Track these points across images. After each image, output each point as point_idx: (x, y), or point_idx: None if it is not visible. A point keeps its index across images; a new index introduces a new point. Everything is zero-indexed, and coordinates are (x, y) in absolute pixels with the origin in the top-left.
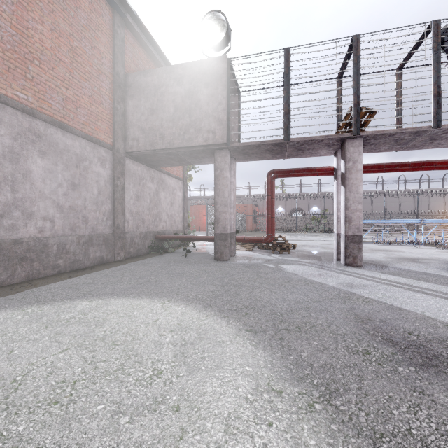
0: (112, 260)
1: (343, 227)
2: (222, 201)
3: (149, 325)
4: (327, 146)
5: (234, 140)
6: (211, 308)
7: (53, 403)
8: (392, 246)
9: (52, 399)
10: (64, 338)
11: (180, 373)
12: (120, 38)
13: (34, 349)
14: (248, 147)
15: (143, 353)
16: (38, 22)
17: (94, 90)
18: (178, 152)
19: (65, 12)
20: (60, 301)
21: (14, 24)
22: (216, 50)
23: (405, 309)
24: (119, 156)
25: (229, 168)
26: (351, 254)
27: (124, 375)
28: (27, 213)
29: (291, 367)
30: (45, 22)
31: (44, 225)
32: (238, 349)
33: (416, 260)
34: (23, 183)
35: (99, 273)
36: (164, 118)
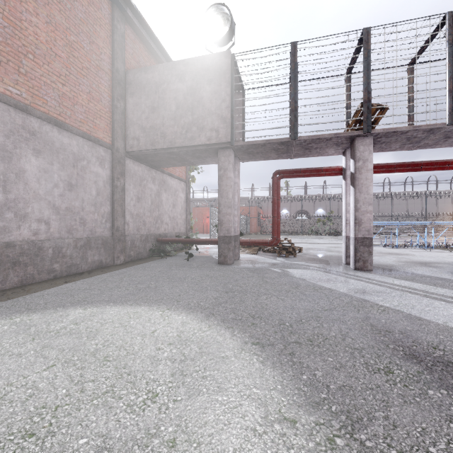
0: (111, 264)
1: (352, 229)
2: (226, 202)
3: (146, 337)
4: (335, 145)
5: (238, 139)
6: (214, 317)
7: (28, 436)
8: (401, 249)
9: (27, 430)
10: (50, 352)
11: (178, 396)
12: (119, 34)
13: (16, 366)
14: (253, 146)
15: (137, 371)
16: (33, 13)
17: (93, 87)
18: (180, 151)
19: (61, 4)
20: (52, 309)
21: (6, 15)
22: (220, 45)
23: (425, 319)
24: (118, 156)
25: (233, 168)
26: (361, 258)
27: (114, 399)
28: (20, 214)
29: (305, 389)
30: (39, 14)
31: (39, 227)
32: (244, 366)
33: (428, 264)
34: (16, 183)
35: (97, 278)
36: (166, 116)
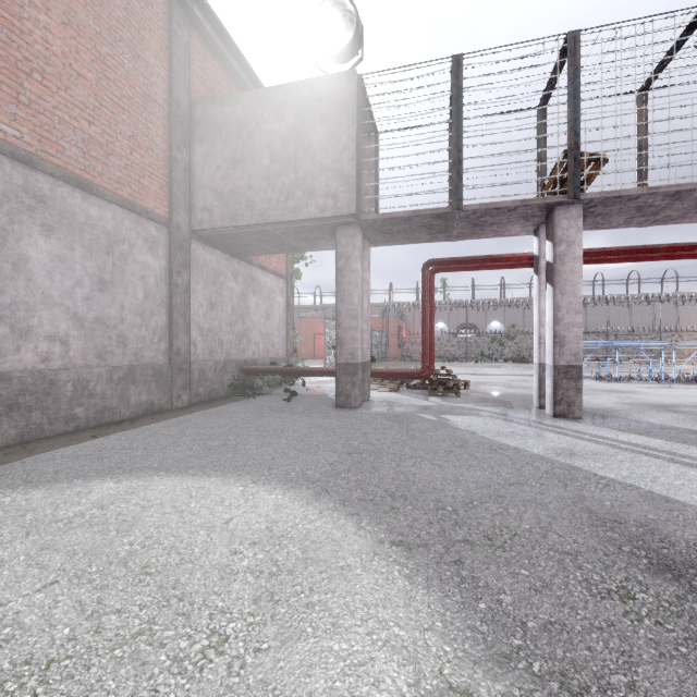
0: (168, 407)
1: (550, 352)
2: (349, 310)
3: (214, 532)
4: (522, 219)
5: (368, 211)
6: (329, 496)
7: None
8: (624, 384)
9: None
10: (53, 558)
11: (263, 642)
12: (181, 44)
13: None
14: (392, 221)
15: (195, 594)
16: (40, 8)
17: (138, 127)
18: (277, 230)
19: None
20: (66, 481)
21: None
22: (339, 62)
23: (677, 500)
24: (180, 237)
25: (360, 256)
26: (564, 398)
27: (152, 647)
28: (21, 329)
29: (483, 628)
30: (52, 10)
31: (50, 349)
32: (377, 585)
33: (670, 407)
34: (13, 278)
35: (143, 429)
36: (254, 175)
